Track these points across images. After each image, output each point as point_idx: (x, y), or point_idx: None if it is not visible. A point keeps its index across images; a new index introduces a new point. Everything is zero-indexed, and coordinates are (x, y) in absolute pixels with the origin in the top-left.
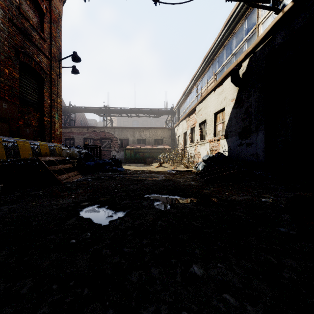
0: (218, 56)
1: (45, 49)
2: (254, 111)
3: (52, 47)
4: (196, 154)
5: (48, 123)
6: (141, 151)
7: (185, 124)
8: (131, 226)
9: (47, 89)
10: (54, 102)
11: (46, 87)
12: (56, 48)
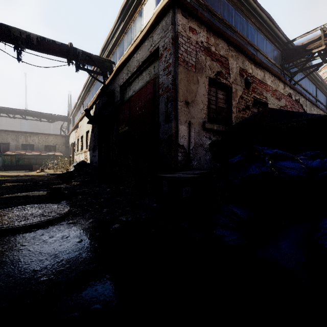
0: (92, 90)
1: None
2: (96, 137)
3: None
4: (79, 161)
5: None
6: (25, 158)
7: (74, 134)
8: None
9: None
10: None
11: None
12: None
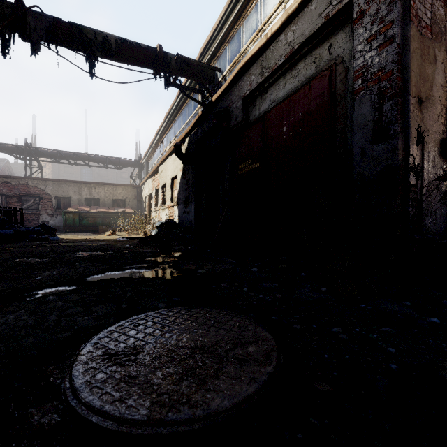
0: (178, 118)
1: None
2: (191, 184)
3: None
4: (159, 220)
5: None
6: (90, 216)
7: (151, 184)
8: (52, 261)
9: None
10: None
11: None
12: None
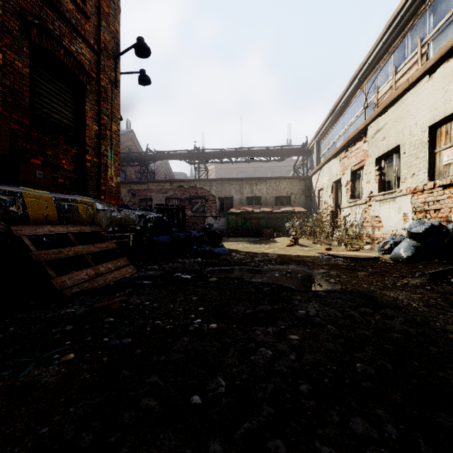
0: (431, 1)
1: (87, 33)
2: None
3: (101, 31)
4: (366, 220)
5: (95, 167)
6: (253, 217)
7: (337, 165)
8: None
9: (93, 105)
10: (106, 129)
11: (89, 100)
12: (110, 34)
